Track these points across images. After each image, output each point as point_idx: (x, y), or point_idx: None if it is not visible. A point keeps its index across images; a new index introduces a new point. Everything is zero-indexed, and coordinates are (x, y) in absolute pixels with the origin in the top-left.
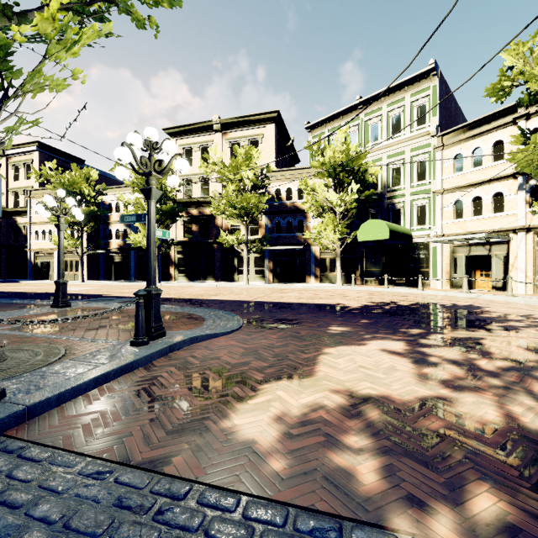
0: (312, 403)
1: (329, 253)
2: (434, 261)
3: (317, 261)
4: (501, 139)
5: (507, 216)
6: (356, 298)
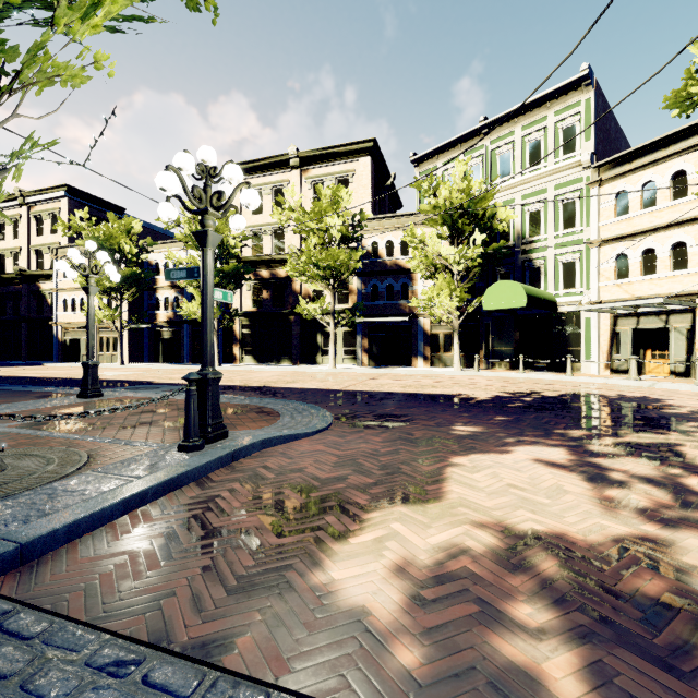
0: (447, 545)
1: (442, 327)
2: (587, 336)
3: (426, 338)
4: (683, 169)
5: (692, 274)
6: (482, 387)
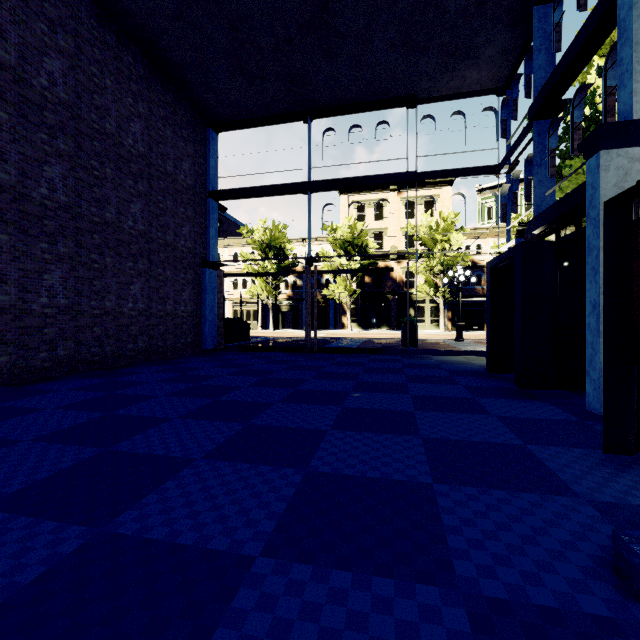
0: None
1: None
2: None
3: None
4: None
5: None
6: None
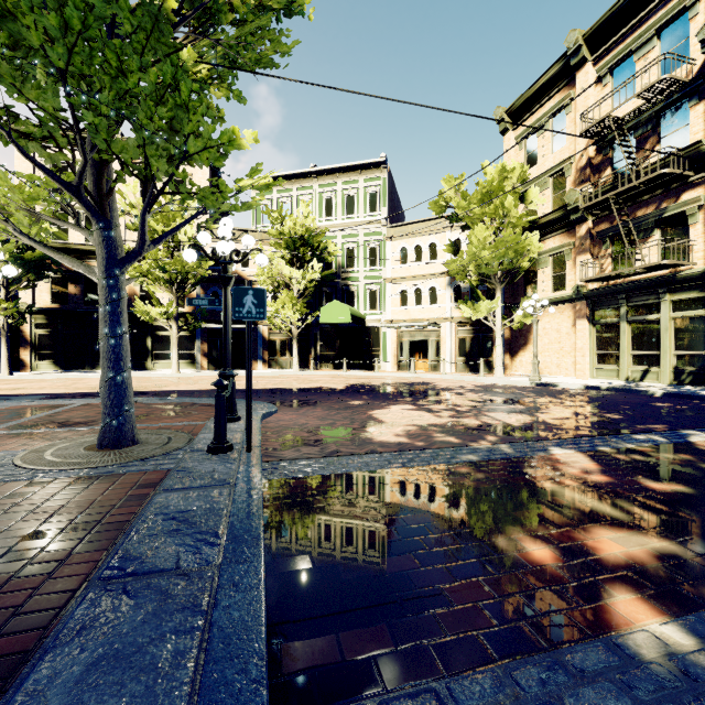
0: (404, 430)
1: (279, 334)
2: (384, 344)
3: (266, 343)
4: (435, 242)
5: (439, 308)
6: (330, 382)
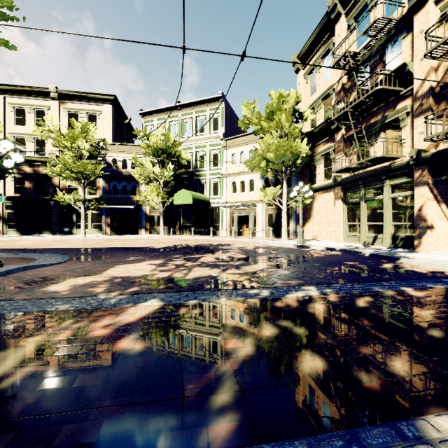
0: (92, 281)
1: (156, 212)
2: (222, 218)
3: (147, 218)
4: (253, 149)
5: (255, 193)
6: (166, 243)
